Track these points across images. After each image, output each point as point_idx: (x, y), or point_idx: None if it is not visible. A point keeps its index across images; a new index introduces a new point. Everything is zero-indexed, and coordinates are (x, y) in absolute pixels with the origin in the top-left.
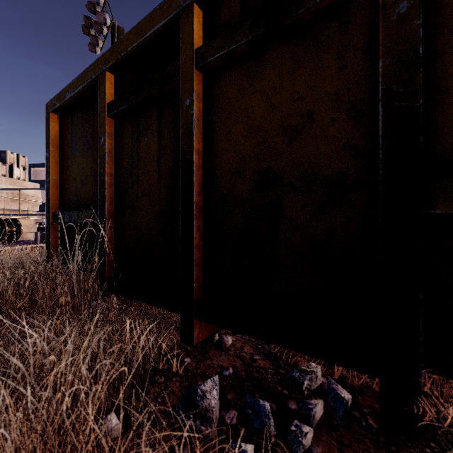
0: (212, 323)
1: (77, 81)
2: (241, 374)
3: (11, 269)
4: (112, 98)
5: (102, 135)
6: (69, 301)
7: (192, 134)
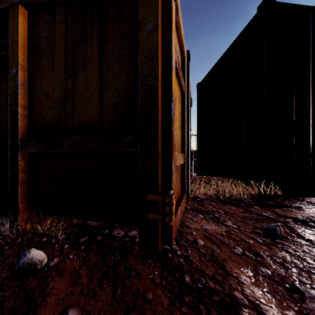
0: None
1: None
2: None
3: None
4: None
5: None
6: None
7: None
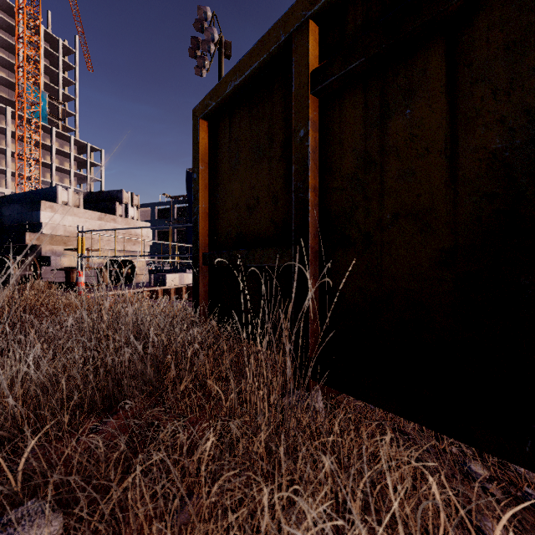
0: None
1: (248, 57)
2: None
3: (166, 330)
4: (315, 63)
5: (302, 125)
6: (277, 402)
7: None
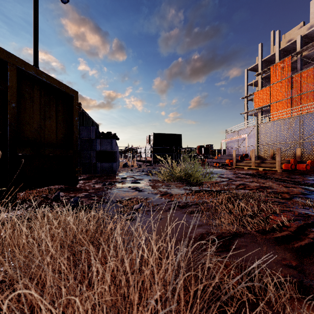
0: None
1: None
2: None
3: None
4: None
5: None
6: None
7: None
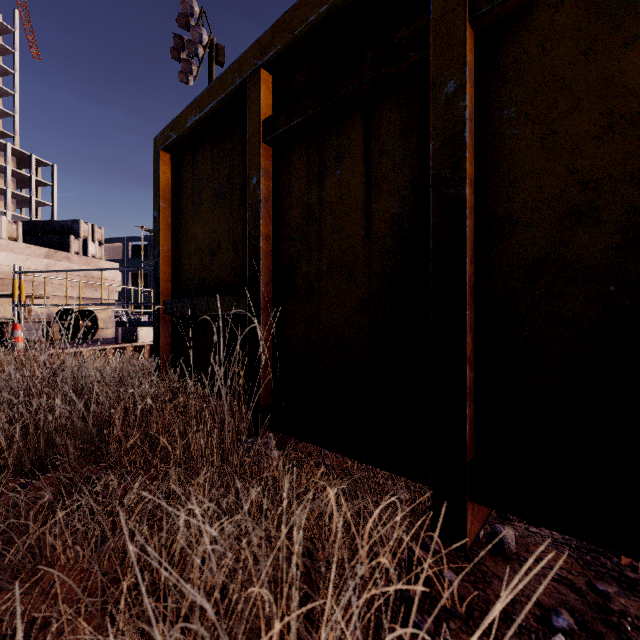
0: (517, 514)
1: (207, 93)
2: (601, 632)
3: (114, 386)
4: (268, 112)
5: (255, 173)
6: (216, 446)
7: (464, 145)
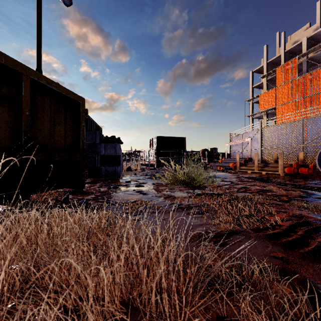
0: None
1: None
2: None
3: None
4: None
5: None
6: None
7: None
